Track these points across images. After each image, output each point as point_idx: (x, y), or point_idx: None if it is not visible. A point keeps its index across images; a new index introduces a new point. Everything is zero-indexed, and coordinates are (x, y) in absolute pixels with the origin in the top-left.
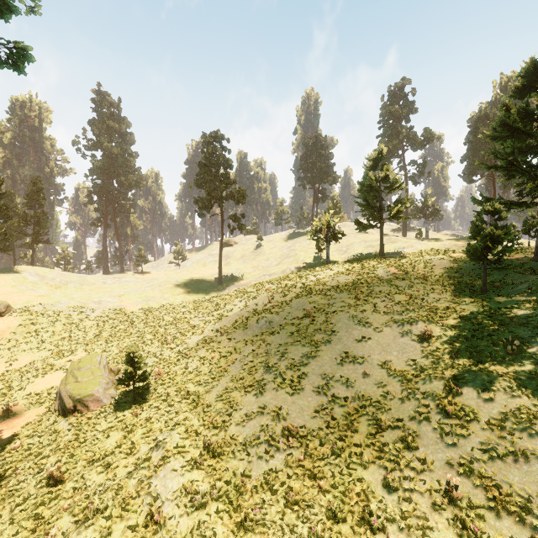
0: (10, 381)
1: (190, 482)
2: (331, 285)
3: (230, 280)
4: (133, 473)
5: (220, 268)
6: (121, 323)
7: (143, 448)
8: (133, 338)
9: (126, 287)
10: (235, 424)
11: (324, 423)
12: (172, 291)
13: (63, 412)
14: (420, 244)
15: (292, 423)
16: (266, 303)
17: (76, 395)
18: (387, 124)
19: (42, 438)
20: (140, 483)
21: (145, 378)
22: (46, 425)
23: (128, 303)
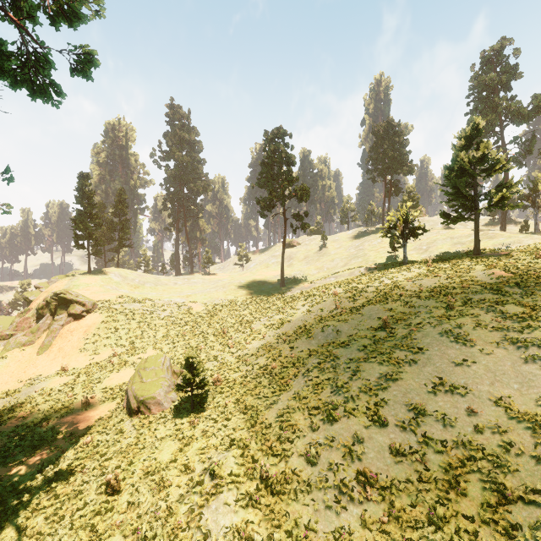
0: (91, 373)
1: (244, 522)
2: (412, 290)
3: (293, 282)
4: (184, 497)
5: (282, 270)
6: (187, 323)
7: (197, 466)
8: (197, 339)
9: (194, 287)
10: (298, 455)
11: (414, 472)
12: (235, 292)
13: (129, 411)
14: (532, 238)
15: (370, 465)
16: (332, 309)
17: (139, 396)
18: (480, 97)
19: (109, 436)
20: (191, 512)
21: (203, 385)
22: (114, 423)
23: (194, 304)
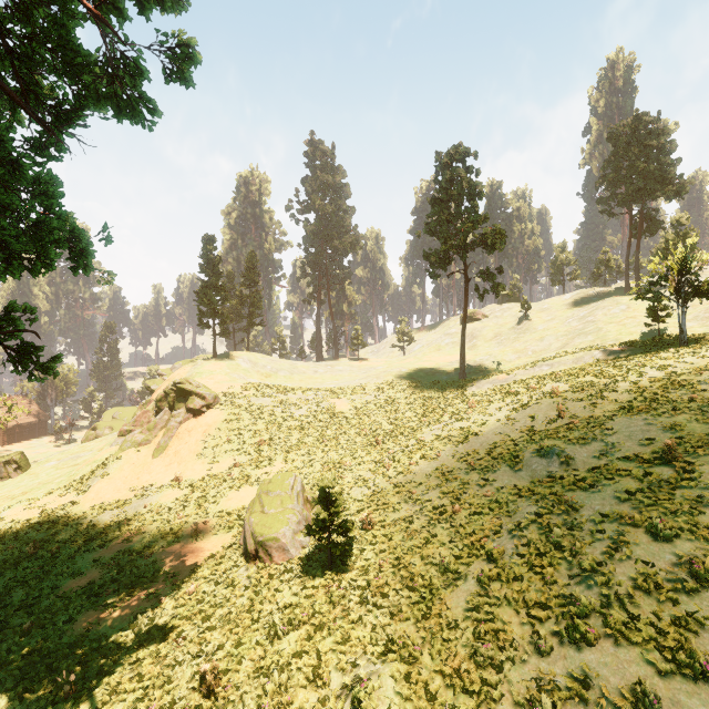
0: (208, 488)
1: None
2: None
3: (478, 372)
4: None
5: (463, 353)
6: (328, 427)
7: (332, 677)
8: (340, 450)
9: (339, 377)
10: (513, 703)
11: None
12: (394, 385)
13: (246, 552)
14: None
15: None
16: (551, 418)
17: (258, 534)
18: None
19: (218, 588)
20: None
21: (345, 530)
22: (226, 567)
23: (338, 400)
